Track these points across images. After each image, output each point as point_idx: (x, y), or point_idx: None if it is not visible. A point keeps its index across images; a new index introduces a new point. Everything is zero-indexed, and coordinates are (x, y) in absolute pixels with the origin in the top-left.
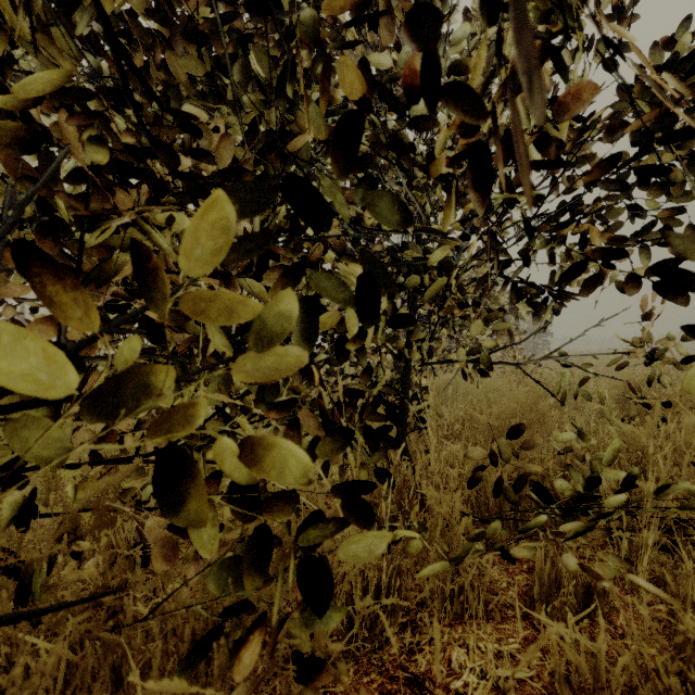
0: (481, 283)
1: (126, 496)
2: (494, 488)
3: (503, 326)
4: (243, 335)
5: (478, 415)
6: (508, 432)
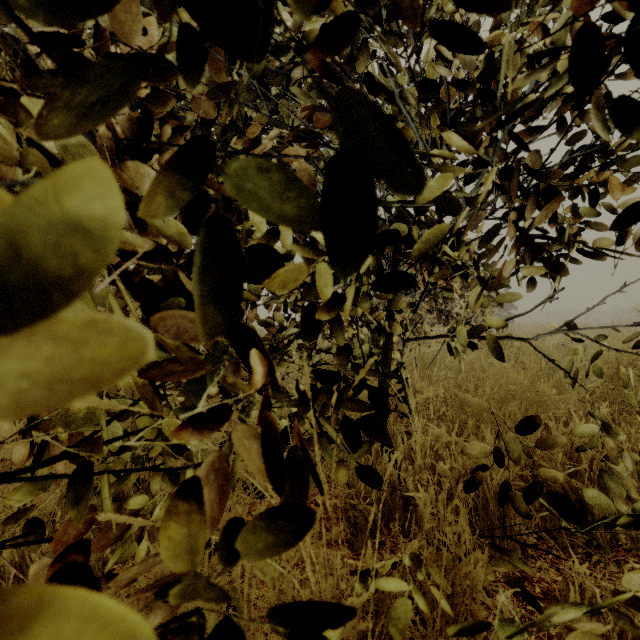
0: (489, 239)
1: (18, 521)
2: (501, 494)
3: (511, 293)
4: (160, 301)
5: (469, 397)
6: (519, 425)
